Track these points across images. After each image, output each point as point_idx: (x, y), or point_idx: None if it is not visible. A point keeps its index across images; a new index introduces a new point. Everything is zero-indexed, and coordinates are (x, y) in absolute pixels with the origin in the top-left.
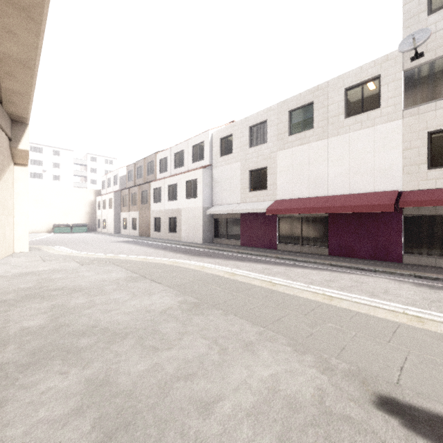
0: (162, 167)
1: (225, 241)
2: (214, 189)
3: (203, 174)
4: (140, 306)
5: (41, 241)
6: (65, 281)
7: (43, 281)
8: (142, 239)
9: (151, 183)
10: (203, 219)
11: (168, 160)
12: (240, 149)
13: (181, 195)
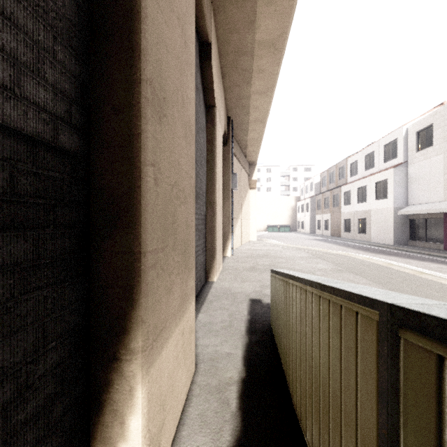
0: (352, 171)
1: (423, 244)
2: (409, 187)
3: (394, 173)
4: (309, 266)
5: (261, 236)
6: (275, 254)
7: (265, 253)
8: (332, 238)
9: (341, 187)
10: (393, 220)
11: (358, 163)
12: (443, 140)
13: (370, 197)
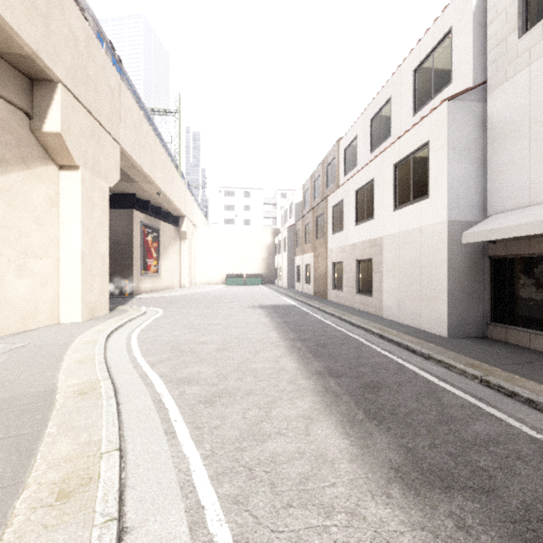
0: (348, 163)
1: None
2: (491, 159)
3: (451, 116)
4: None
5: (182, 297)
6: None
7: None
8: (307, 302)
9: (328, 197)
10: (448, 261)
11: (358, 141)
12: None
13: (381, 204)
